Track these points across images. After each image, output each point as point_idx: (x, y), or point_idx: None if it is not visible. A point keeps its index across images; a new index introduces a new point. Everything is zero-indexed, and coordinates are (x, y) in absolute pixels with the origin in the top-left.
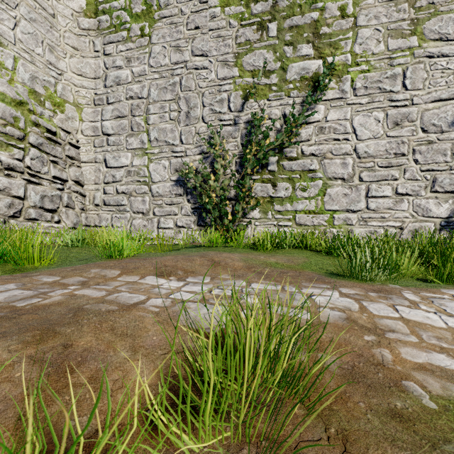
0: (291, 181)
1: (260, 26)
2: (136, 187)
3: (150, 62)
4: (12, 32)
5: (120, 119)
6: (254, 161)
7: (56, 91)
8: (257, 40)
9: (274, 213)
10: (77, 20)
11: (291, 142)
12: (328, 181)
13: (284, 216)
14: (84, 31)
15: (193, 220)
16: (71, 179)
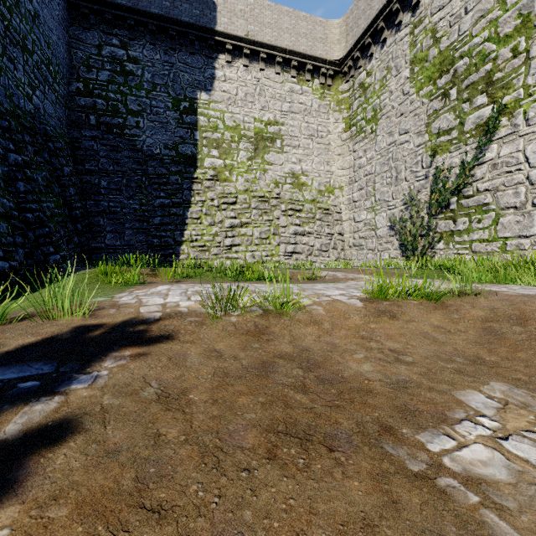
0: (468, 216)
1: (444, 95)
2: (368, 233)
3: (376, 148)
4: (311, 167)
5: (361, 190)
6: (436, 205)
7: (330, 184)
8: (441, 107)
9: (454, 244)
10: (341, 137)
11: (468, 182)
12: (501, 211)
13: (462, 245)
14: (344, 142)
15: (399, 253)
16: (336, 233)
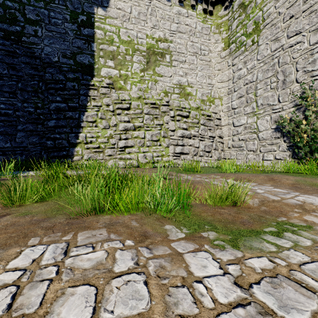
0: None
1: None
2: (249, 136)
3: (257, 57)
4: (195, 80)
5: (240, 98)
6: None
7: (211, 95)
8: None
9: None
10: (220, 55)
11: None
12: None
13: None
14: (223, 59)
15: (288, 155)
16: (217, 136)
